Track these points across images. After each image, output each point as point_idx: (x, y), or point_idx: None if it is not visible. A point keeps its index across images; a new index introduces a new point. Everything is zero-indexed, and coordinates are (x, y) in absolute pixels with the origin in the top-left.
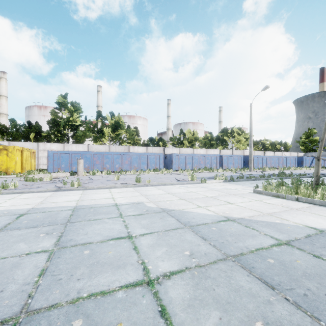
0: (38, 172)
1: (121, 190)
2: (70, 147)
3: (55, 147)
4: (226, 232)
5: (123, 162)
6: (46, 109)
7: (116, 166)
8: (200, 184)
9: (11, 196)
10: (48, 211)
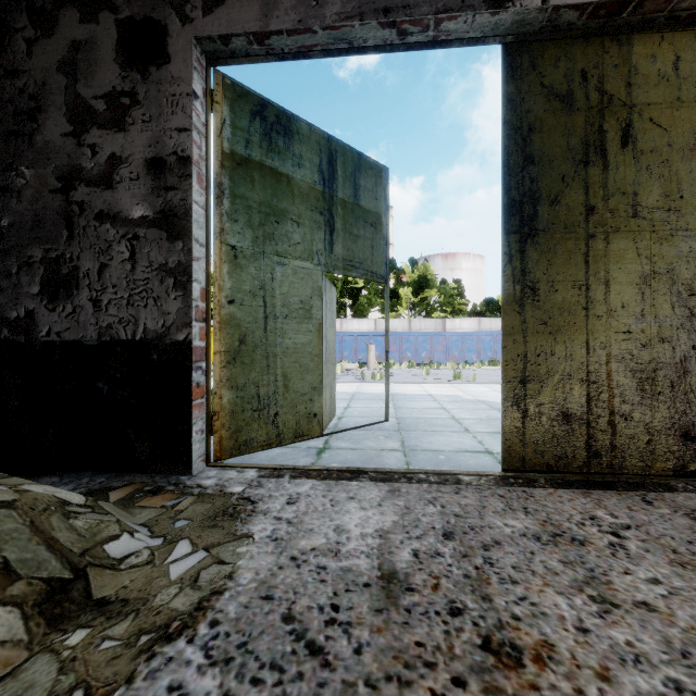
0: None
1: (433, 386)
2: (349, 324)
3: None
4: None
5: (434, 348)
6: None
7: (423, 355)
8: None
9: None
10: (370, 394)
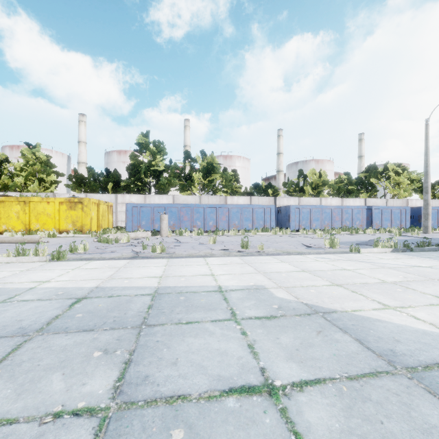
0: (116, 231)
1: (222, 261)
2: (152, 199)
3: (135, 199)
4: None
5: (219, 218)
6: (126, 154)
7: (210, 224)
8: (351, 255)
9: (77, 264)
10: (116, 294)
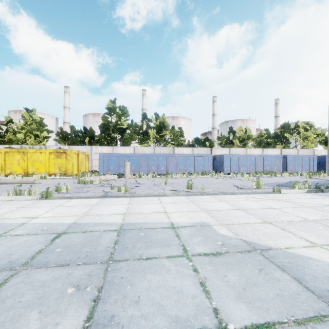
0: (91, 174)
1: (173, 200)
2: (118, 150)
3: (105, 150)
4: None
5: (169, 164)
6: (99, 116)
7: (162, 169)
8: (275, 195)
9: (60, 202)
10: (89, 230)
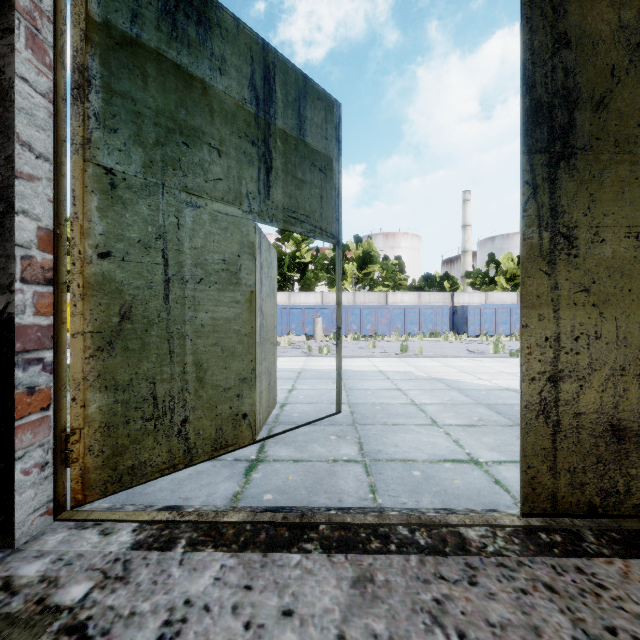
0: None
1: (382, 360)
2: (297, 298)
3: (278, 298)
4: (494, 395)
5: (378, 320)
6: None
7: (368, 328)
8: (506, 359)
9: None
10: (318, 371)
